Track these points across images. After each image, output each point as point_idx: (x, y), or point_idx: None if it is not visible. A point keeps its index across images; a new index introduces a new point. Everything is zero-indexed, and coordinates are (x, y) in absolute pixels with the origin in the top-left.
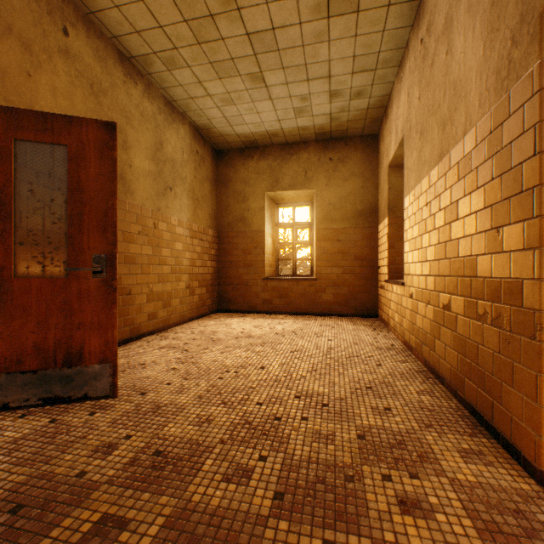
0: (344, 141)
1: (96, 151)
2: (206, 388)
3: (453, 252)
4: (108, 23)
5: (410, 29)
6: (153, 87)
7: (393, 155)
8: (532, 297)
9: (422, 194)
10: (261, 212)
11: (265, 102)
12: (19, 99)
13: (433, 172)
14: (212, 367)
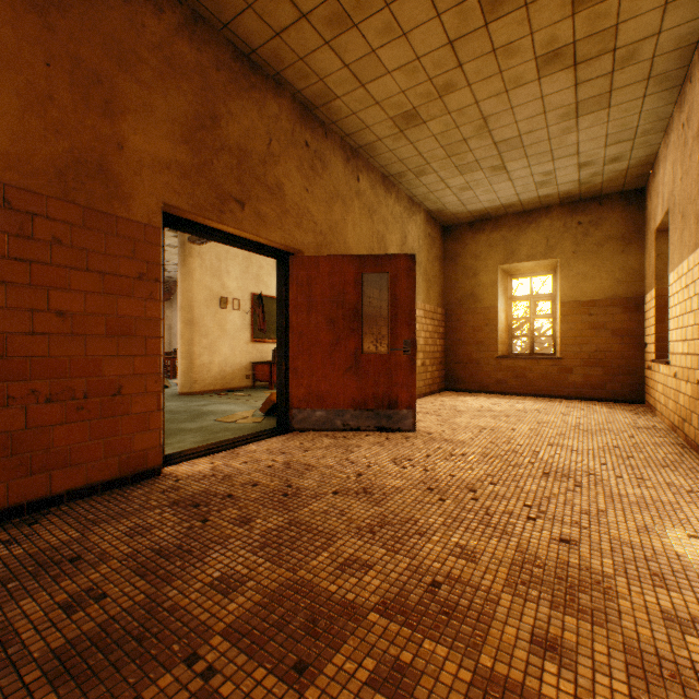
0: (597, 201)
1: (404, 274)
2: (473, 435)
3: None
4: (380, 160)
5: (672, 105)
6: (400, 191)
7: (660, 222)
8: None
9: (683, 275)
10: (493, 286)
11: (504, 183)
12: (341, 237)
13: (690, 258)
14: (469, 426)
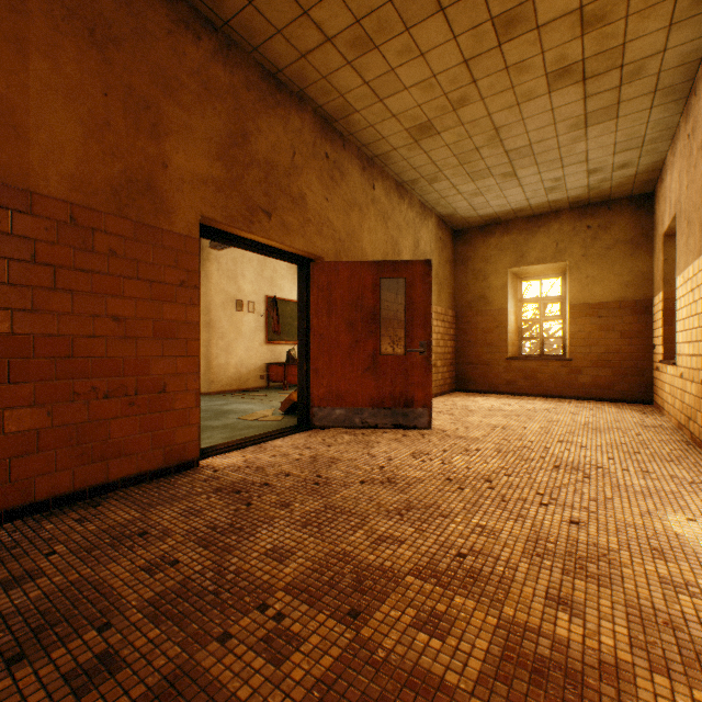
0: (606, 205)
1: (420, 279)
2: (486, 433)
3: None
4: (394, 168)
5: (679, 115)
6: (413, 197)
7: (667, 227)
8: None
9: (688, 279)
10: (503, 289)
11: (514, 189)
12: (358, 243)
13: (695, 263)
14: (481, 424)
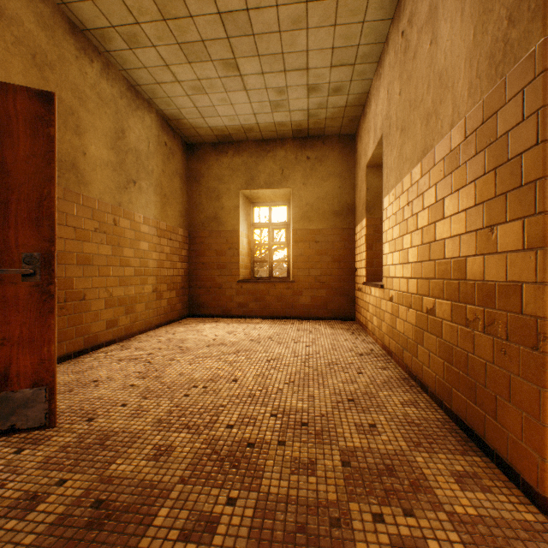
0: (322, 140)
1: (27, 126)
2: (169, 409)
3: (438, 254)
4: None
5: (390, 22)
6: (113, 67)
7: (372, 155)
8: (534, 302)
9: (404, 193)
10: (236, 210)
11: (240, 93)
12: None
13: (416, 169)
14: (177, 382)
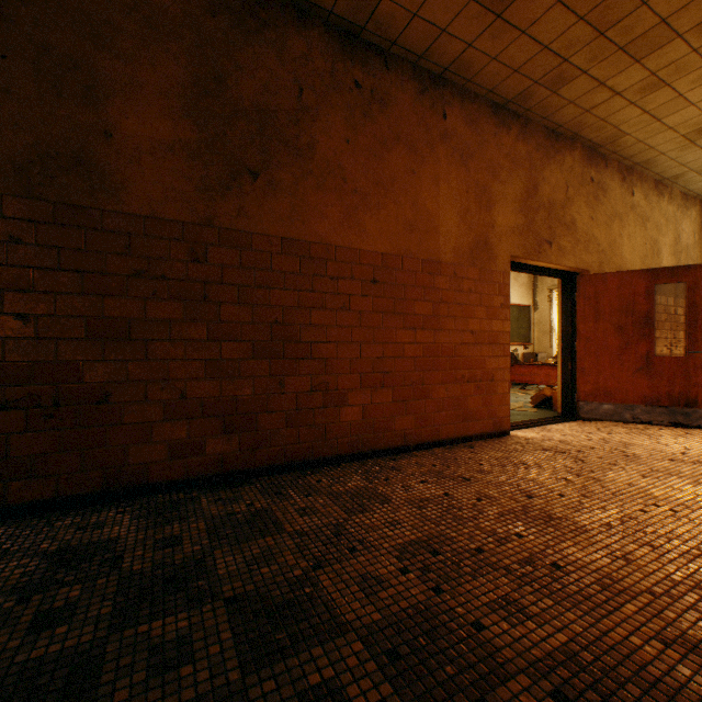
0: None
1: None
2: None
3: None
4: (655, 170)
5: None
6: (672, 190)
7: None
8: None
9: None
10: None
11: None
12: (617, 251)
13: None
14: None
